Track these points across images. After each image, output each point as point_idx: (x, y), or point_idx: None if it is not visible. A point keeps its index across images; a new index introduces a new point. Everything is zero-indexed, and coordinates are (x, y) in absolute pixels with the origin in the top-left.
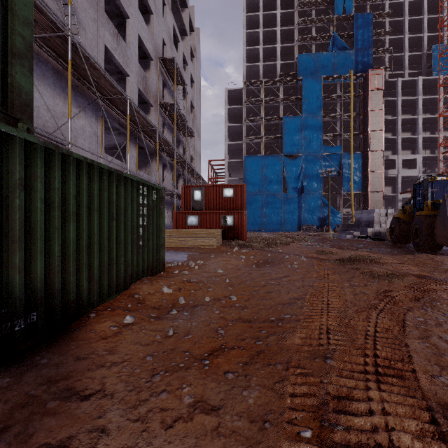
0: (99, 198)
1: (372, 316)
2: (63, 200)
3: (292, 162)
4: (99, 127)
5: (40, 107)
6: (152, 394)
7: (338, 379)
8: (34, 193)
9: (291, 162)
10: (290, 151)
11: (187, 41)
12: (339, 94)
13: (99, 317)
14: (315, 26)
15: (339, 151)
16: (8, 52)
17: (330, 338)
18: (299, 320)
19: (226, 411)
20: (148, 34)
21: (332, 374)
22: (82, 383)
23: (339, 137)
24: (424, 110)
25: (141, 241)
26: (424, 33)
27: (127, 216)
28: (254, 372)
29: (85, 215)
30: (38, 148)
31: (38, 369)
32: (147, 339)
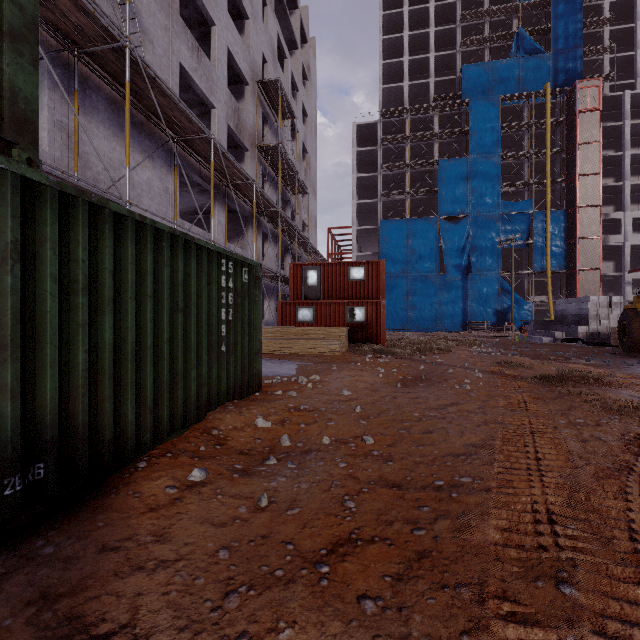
0: (154, 277)
1: (630, 489)
2: (92, 279)
3: (453, 227)
4: (173, 181)
5: (89, 153)
6: None
7: None
8: (41, 266)
9: (452, 228)
10: (451, 211)
11: (297, 57)
12: (528, 122)
13: (152, 468)
14: (489, 22)
15: (527, 209)
16: None
17: (559, 534)
18: (491, 490)
19: None
20: (242, 47)
21: (585, 627)
22: (98, 606)
23: (528, 187)
24: None
25: (224, 346)
26: None
27: (200, 306)
28: (415, 602)
29: (131, 304)
30: (47, 192)
31: (35, 567)
32: (224, 513)
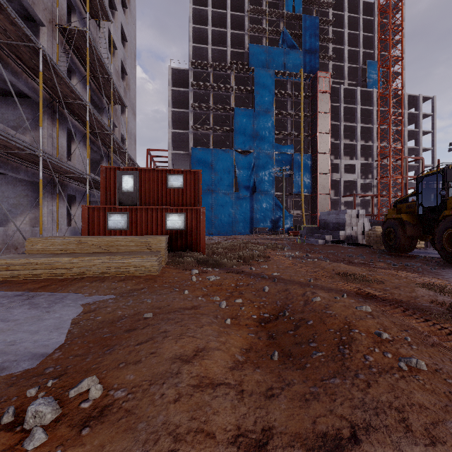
0: None
1: None
2: None
3: (244, 158)
4: None
5: None
6: None
7: None
8: None
9: (243, 159)
10: (242, 146)
11: None
12: (290, 92)
13: None
14: (265, 19)
15: (290, 151)
16: None
17: None
18: None
19: None
20: None
21: None
22: None
23: (290, 137)
24: (360, 120)
25: None
26: (360, 48)
27: None
28: None
29: None
30: None
31: None
32: None
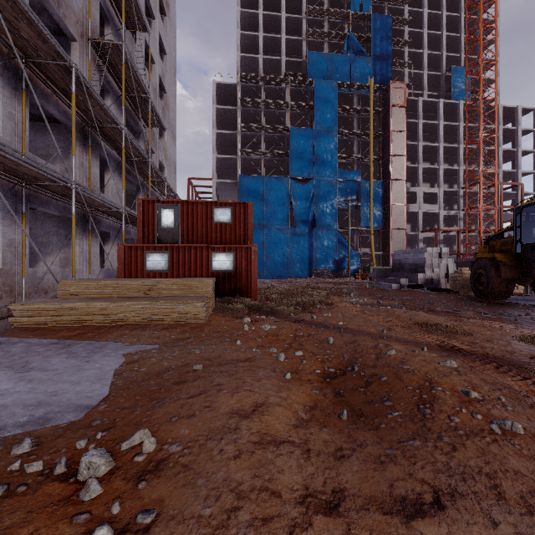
0: None
1: None
2: None
3: (301, 187)
4: None
5: None
6: None
7: None
8: None
9: (300, 188)
10: (299, 173)
11: None
12: (357, 107)
13: None
14: (327, 21)
15: (357, 177)
16: None
17: None
18: None
19: None
20: None
21: None
22: None
23: (357, 161)
24: (443, 138)
25: None
26: (443, 52)
27: None
28: None
29: None
30: None
31: None
32: None
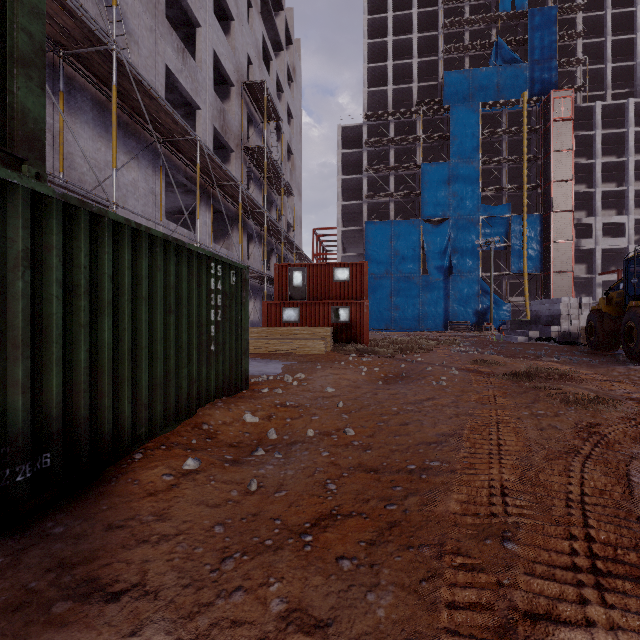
0: (148, 281)
1: (573, 467)
2: (93, 283)
3: (435, 229)
4: (158, 181)
5: (74, 154)
6: (220, 593)
7: (529, 581)
8: (47, 272)
9: (434, 230)
10: (433, 214)
11: (282, 58)
12: (506, 129)
13: (148, 459)
14: (469, 30)
15: (505, 212)
16: (6, 56)
17: (508, 504)
18: (455, 472)
19: (340, 630)
20: (227, 49)
21: (518, 570)
22: (111, 571)
23: (506, 192)
24: (637, 148)
25: (213, 345)
26: (637, 34)
27: (191, 308)
28: (385, 560)
29: (128, 307)
30: (53, 204)
31: (49, 543)
32: (217, 496)
